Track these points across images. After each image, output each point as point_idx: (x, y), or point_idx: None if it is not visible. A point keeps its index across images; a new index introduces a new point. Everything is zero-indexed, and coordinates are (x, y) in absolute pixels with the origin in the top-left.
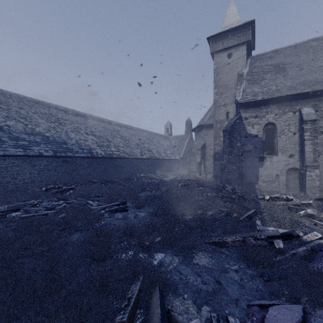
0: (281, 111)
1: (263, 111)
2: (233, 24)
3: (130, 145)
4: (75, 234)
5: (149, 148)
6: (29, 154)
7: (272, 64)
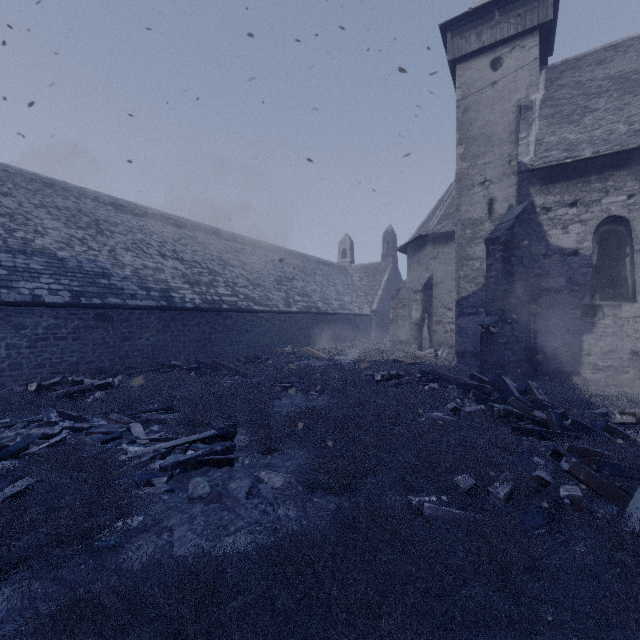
0: None
1: (593, 189)
2: None
3: (263, 283)
4: (5, 589)
5: (304, 290)
6: (4, 299)
7: (607, 75)
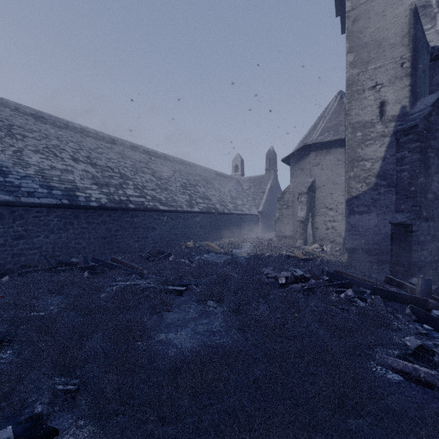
0: None
1: None
2: None
3: (170, 187)
4: None
5: (205, 194)
6: None
7: None
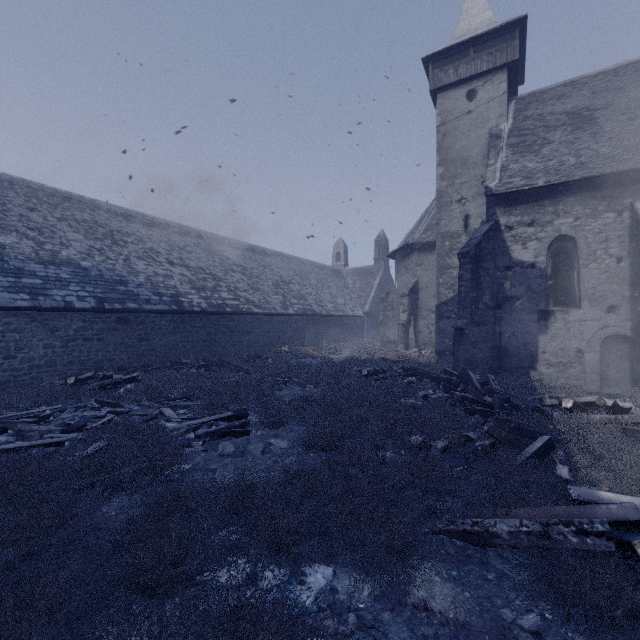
0: (590, 211)
1: (547, 212)
2: (479, 29)
3: (262, 287)
4: (115, 499)
5: (300, 293)
6: (43, 306)
7: (564, 110)
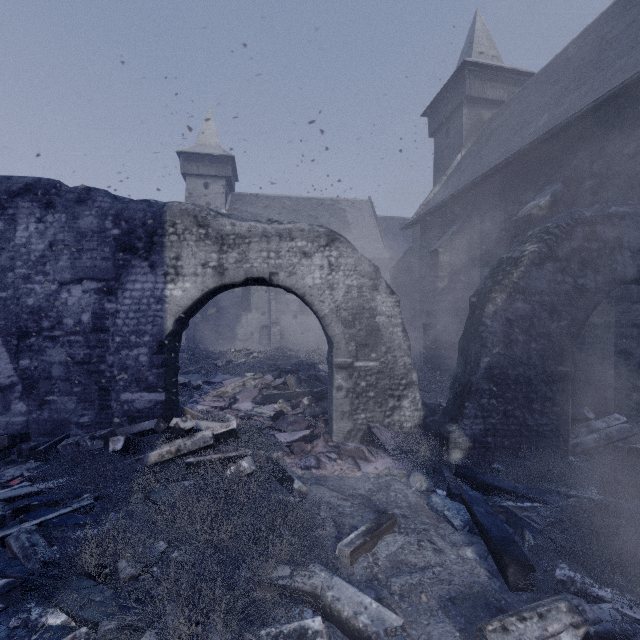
0: None
1: None
2: (212, 147)
3: None
4: None
5: None
6: None
7: (252, 212)
